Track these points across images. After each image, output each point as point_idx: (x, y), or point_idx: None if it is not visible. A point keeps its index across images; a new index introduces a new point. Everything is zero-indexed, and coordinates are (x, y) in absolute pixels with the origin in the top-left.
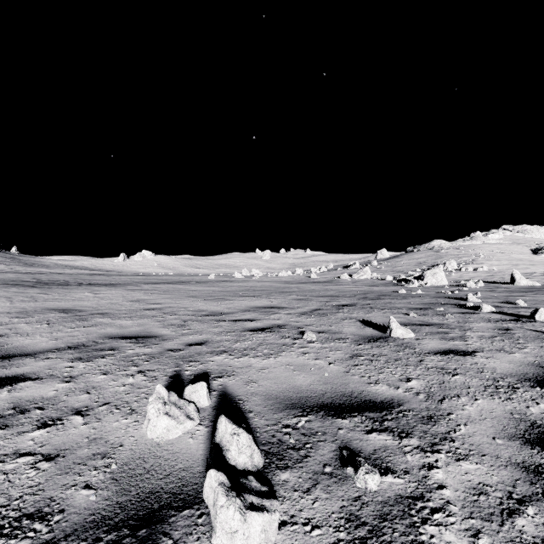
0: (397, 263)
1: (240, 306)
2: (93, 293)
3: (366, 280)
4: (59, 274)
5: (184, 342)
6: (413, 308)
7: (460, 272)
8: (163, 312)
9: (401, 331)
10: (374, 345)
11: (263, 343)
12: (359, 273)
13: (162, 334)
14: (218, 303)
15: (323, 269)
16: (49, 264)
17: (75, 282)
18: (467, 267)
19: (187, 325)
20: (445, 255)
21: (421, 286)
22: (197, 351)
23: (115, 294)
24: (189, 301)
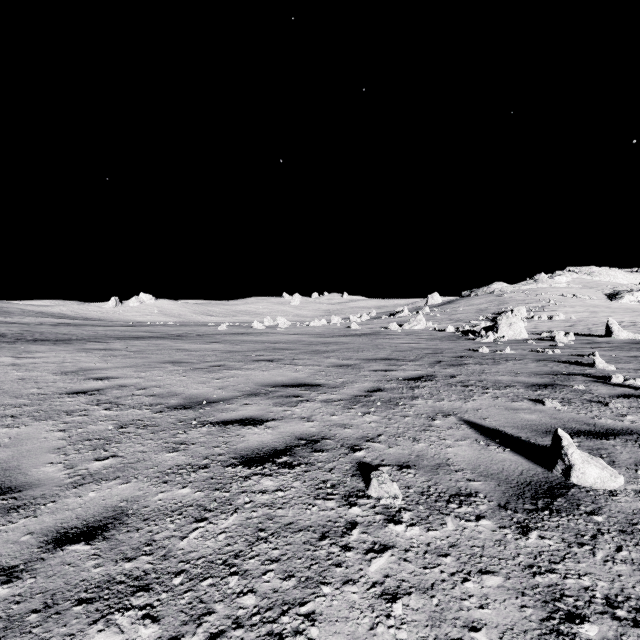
0: (453, 309)
1: (244, 382)
2: (16, 357)
3: (421, 331)
4: (8, 325)
5: (55, 525)
6: (531, 384)
7: (533, 321)
8: (98, 399)
9: (597, 472)
10: (565, 532)
11: (268, 527)
12: (412, 322)
13: (32, 479)
14: (209, 375)
15: (364, 317)
16: (13, 311)
17: (14, 337)
18: (541, 315)
19: (115, 442)
20: (509, 300)
21: (496, 339)
22: (56, 584)
23: (51, 358)
24: (164, 372)
